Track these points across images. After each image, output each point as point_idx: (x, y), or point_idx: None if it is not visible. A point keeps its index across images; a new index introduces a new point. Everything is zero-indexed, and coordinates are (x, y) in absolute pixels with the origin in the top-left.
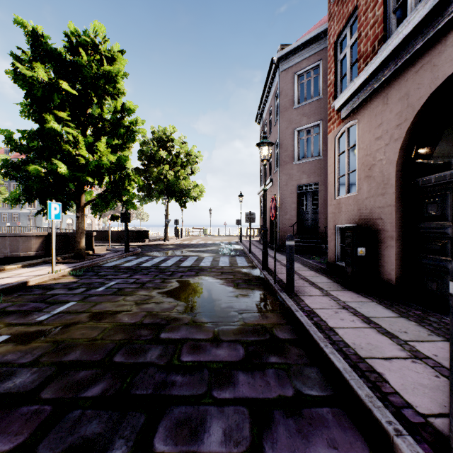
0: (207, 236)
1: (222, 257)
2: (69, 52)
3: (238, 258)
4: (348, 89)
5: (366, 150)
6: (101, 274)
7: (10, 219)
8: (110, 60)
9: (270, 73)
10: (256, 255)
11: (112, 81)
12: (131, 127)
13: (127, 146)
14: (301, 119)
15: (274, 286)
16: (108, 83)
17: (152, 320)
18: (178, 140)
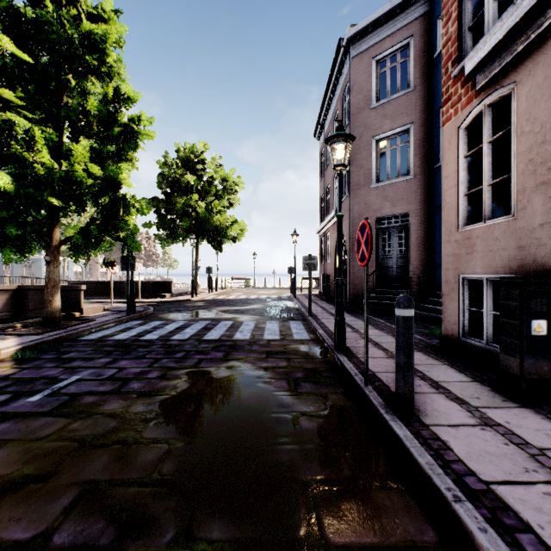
0: (251, 288)
1: (269, 323)
2: (31, 5)
3: (293, 324)
4: (501, 24)
5: (540, 133)
6: (65, 358)
7: (1, 267)
8: (97, 21)
9: (336, 63)
10: (319, 318)
11: (97, 51)
12: (130, 125)
13: (128, 159)
14: (382, 123)
15: (367, 394)
16: (90, 53)
17: (80, 529)
18: (212, 162)
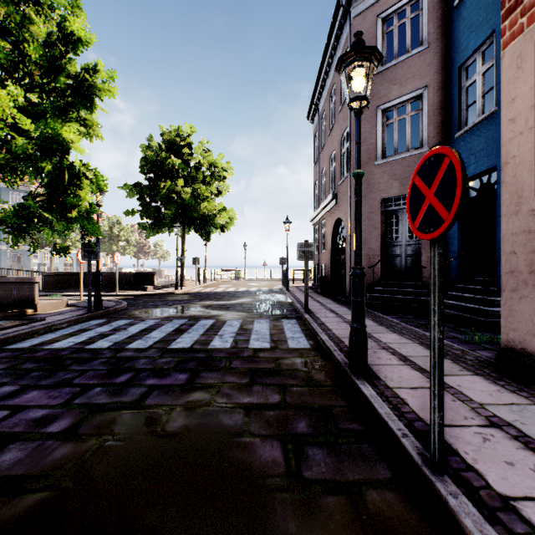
0: (241, 279)
1: (258, 322)
2: None
3: (287, 324)
4: None
5: None
6: None
7: None
8: None
9: (334, 28)
10: (318, 317)
11: None
12: (81, 74)
13: (88, 124)
14: (388, 89)
15: (455, 507)
16: None
17: None
18: (199, 146)
